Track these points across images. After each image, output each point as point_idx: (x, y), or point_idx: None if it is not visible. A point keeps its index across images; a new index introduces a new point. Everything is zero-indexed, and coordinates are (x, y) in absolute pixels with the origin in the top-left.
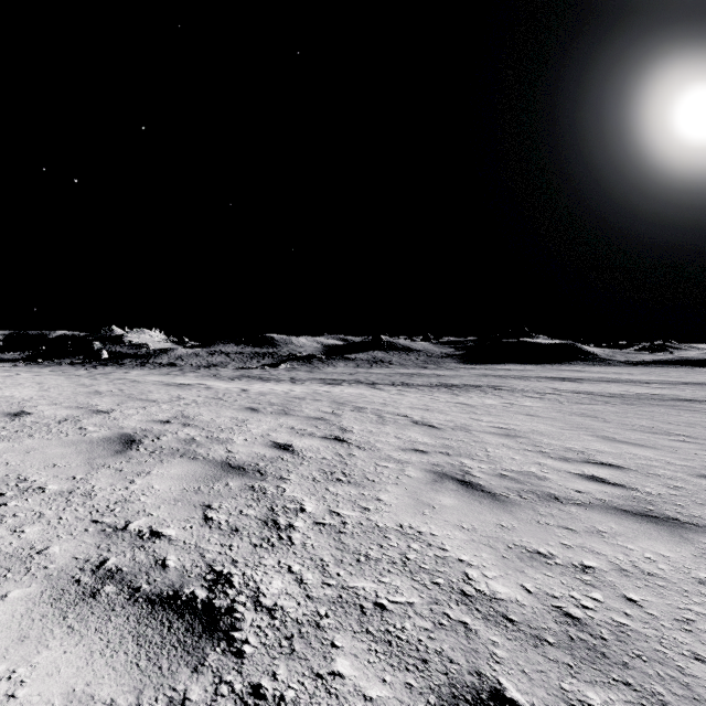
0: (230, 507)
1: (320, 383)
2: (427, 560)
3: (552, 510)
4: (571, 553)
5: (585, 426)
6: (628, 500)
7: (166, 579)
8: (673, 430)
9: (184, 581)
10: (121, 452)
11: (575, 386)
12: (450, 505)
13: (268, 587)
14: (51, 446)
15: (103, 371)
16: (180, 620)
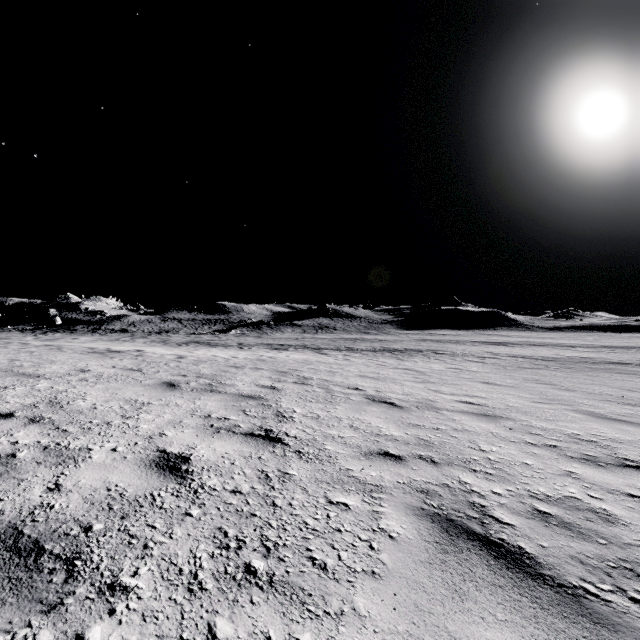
0: None
1: (267, 348)
2: None
3: None
4: None
5: (554, 397)
6: None
7: None
8: None
9: None
10: None
11: (508, 350)
12: None
13: None
14: None
15: (51, 337)
16: None
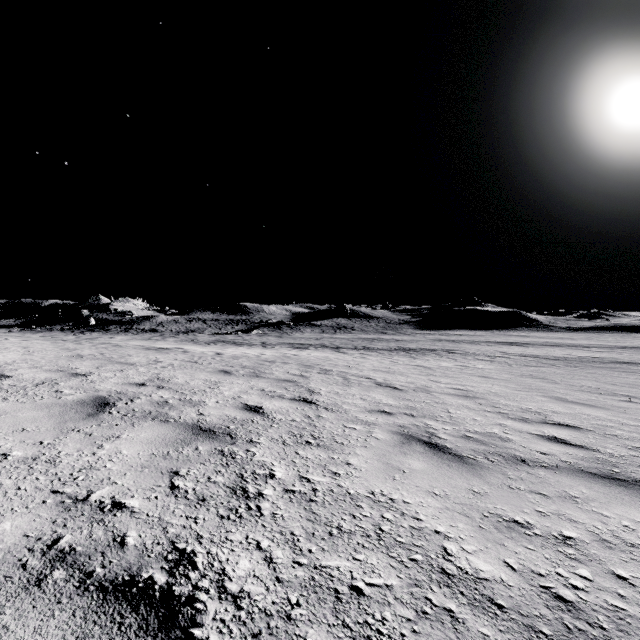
0: (198, 474)
1: (289, 347)
2: (402, 533)
3: (520, 473)
4: (549, 521)
5: (536, 387)
6: (592, 462)
7: (122, 561)
8: (618, 391)
9: (143, 563)
10: (94, 416)
11: (522, 350)
12: (420, 469)
13: (234, 568)
14: (23, 409)
15: (90, 336)
16: (133, 614)
